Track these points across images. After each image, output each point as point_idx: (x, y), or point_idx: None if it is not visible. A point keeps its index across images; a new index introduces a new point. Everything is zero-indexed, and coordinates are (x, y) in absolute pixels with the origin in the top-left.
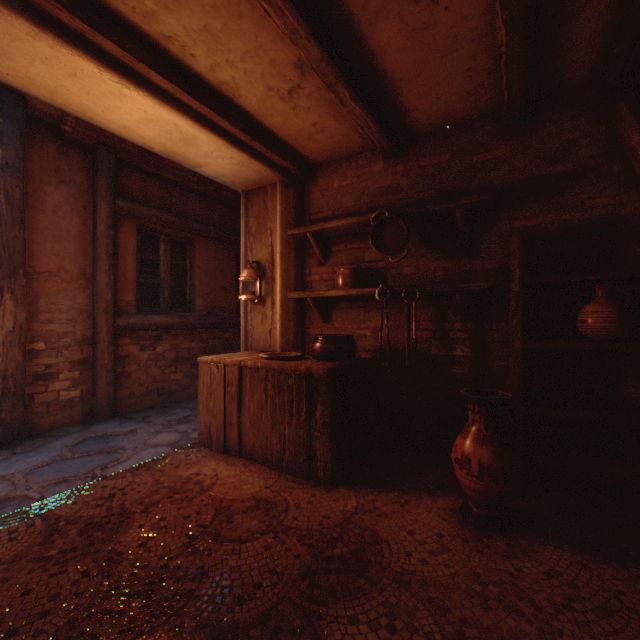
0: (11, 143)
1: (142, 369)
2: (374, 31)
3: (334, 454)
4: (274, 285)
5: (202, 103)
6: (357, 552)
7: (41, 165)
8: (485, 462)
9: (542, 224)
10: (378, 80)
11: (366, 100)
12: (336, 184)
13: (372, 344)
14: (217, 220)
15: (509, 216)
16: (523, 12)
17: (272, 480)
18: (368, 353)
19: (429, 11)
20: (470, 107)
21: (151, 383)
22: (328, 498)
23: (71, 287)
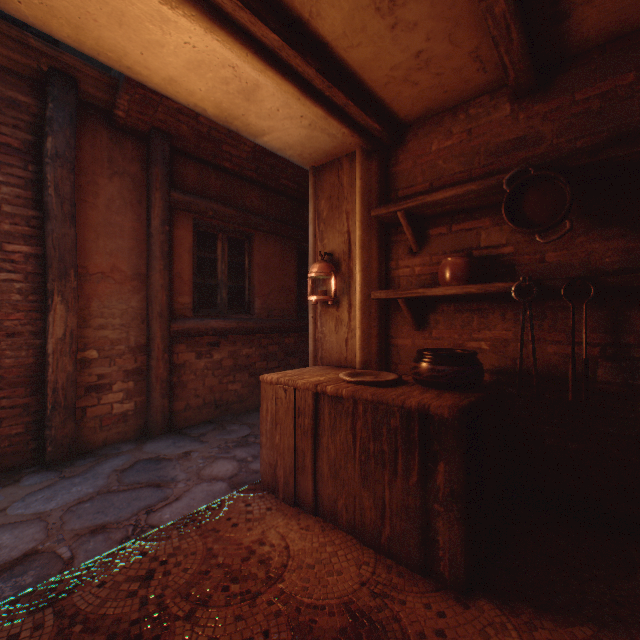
0: (61, 130)
1: (198, 379)
2: None
3: (467, 543)
4: (351, 282)
5: (268, 26)
6: None
7: (93, 155)
8: None
9: None
10: None
11: None
12: (435, 146)
13: (491, 361)
14: (277, 213)
15: None
16: None
17: (367, 568)
18: (485, 374)
19: None
20: None
21: (208, 394)
22: (468, 626)
23: (124, 289)
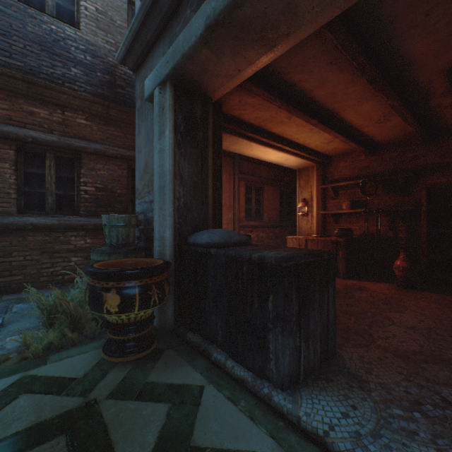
0: None
1: None
2: (363, 129)
3: (346, 268)
4: (312, 208)
5: (297, 150)
6: (358, 288)
7: None
8: (404, 266)
9: (439, 182)
10: (363, 136)
11: (358, 142)
12: (341, 165)
13: (359, 232)
14: (272, 176)
15: (424, 179)
16: (417, 125)
17: None
18: (357, 236)
19: (383, 124)
20: (405, 137)
21: None
22: (345, 280)
23: (227, 211)
